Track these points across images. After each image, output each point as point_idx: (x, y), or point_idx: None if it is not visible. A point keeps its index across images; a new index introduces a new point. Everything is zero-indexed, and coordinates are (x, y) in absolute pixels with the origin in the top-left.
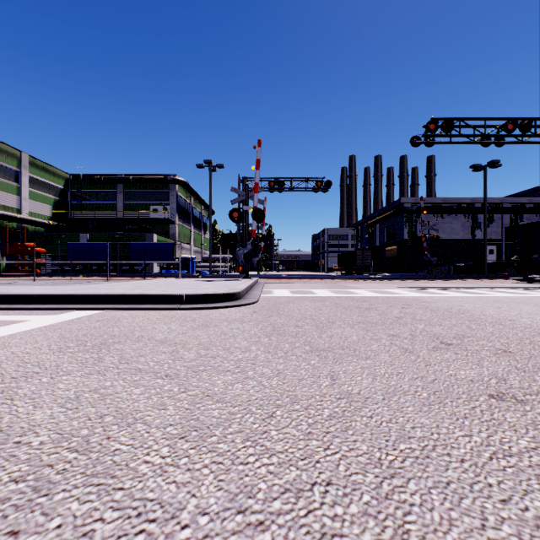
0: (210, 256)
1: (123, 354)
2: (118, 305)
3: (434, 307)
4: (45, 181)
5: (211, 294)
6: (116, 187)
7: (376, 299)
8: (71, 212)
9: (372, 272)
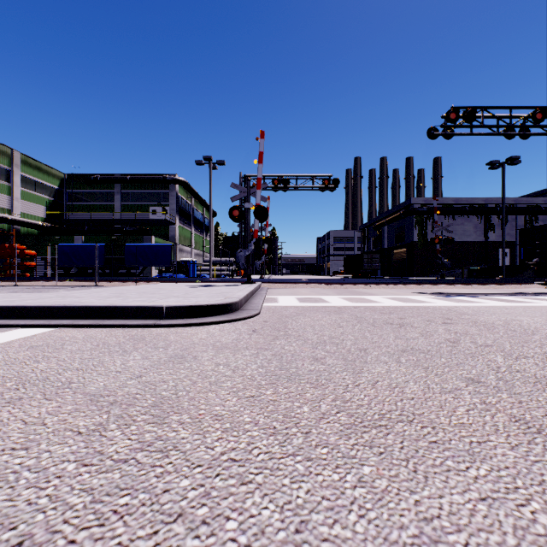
0: (210, 259)
1: None
2: (78, 319)
3: (486, 322)
4: (39, 181)
5: (199, 305)
6: (114, 187)
7: (404, 310)
8: (66, 213)
9: (380, 275)
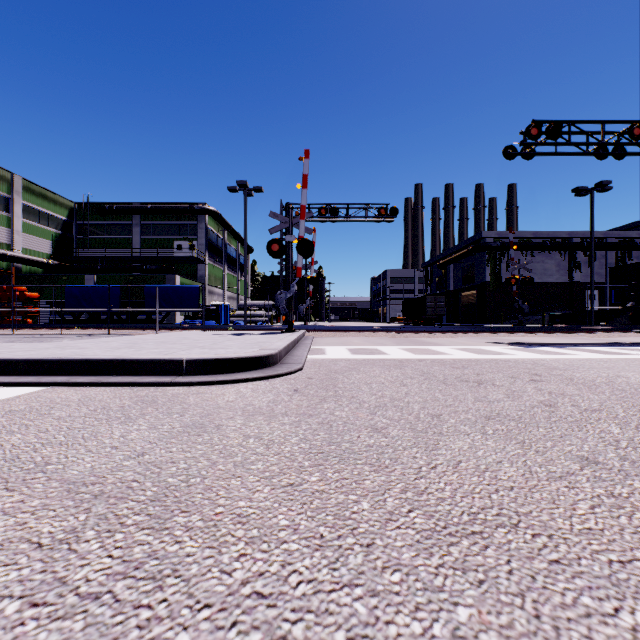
0: (245, 303)
1: None
2: (77, 376)
3: (584, 379)
4: (44, 211)
5: (228, 358)
6: (132, 219)
7: (480, 364)
8: (76, 249)
9: (445, 322)
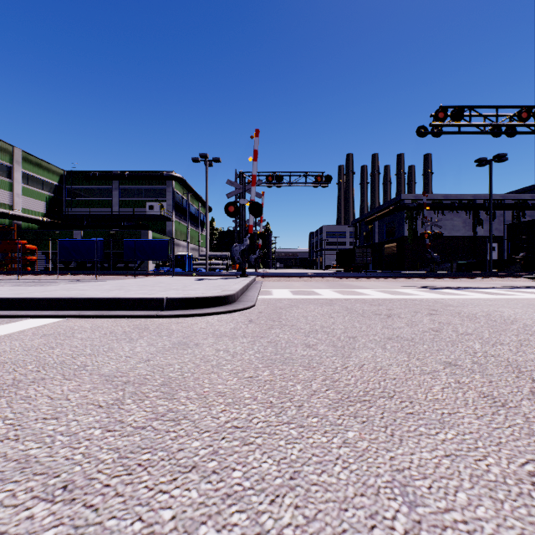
0: (206, 254)
1: (26, 412)
2: (84, 310)
3: (469, 313)
4: (39, 177)
5: (198, 297)
6: (112, 184)
7: (392, 302)
8: (66, 208)
9: (371, 269)
